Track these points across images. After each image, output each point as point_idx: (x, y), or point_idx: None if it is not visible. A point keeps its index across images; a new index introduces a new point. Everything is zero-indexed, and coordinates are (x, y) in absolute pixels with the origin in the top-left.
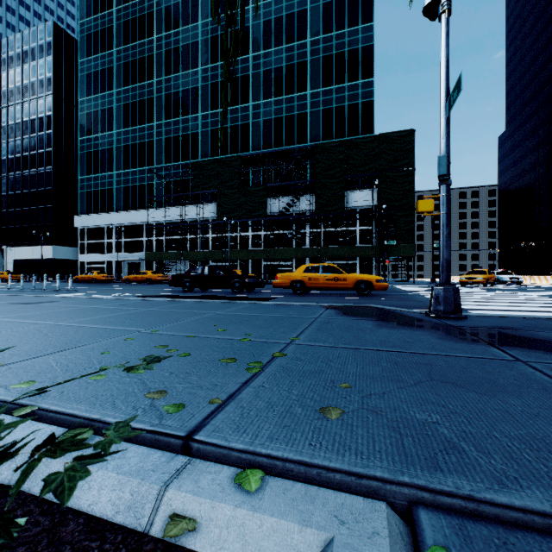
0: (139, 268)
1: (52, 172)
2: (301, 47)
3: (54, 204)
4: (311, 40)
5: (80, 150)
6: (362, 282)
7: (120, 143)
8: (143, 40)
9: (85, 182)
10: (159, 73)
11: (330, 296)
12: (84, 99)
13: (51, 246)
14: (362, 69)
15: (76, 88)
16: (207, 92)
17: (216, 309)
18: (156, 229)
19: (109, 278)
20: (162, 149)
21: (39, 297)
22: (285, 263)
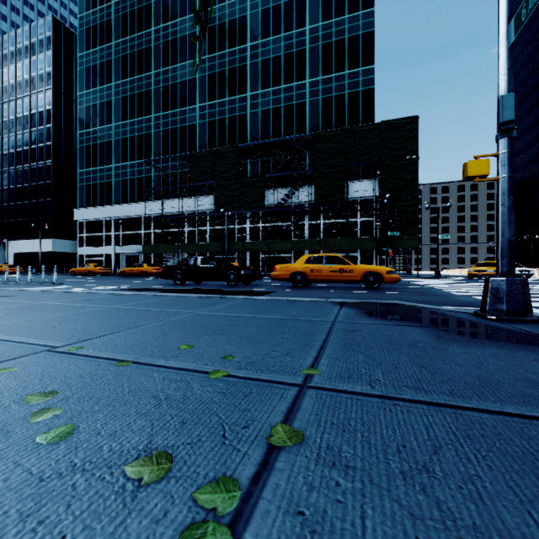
0: (137, 261)
1: (51, 165)
2: (300, 35)
3: (54, 198)
4: (310, 27)
5: (79, 144)
6: (371, 274)
7: (118, 136)
8: (141, 33)
9: (84, 175)
10: (157, 65)
11: (335, 289)
12: (83, 93)
13: (51, 239)
14: (363, 56)
15: (76, 82)
16: (204, 83)
17: (197, 306)
18: (154, 222)
19: (106, 270)
20: (160, 141)
21: (4, 290)
22: (283, 256)
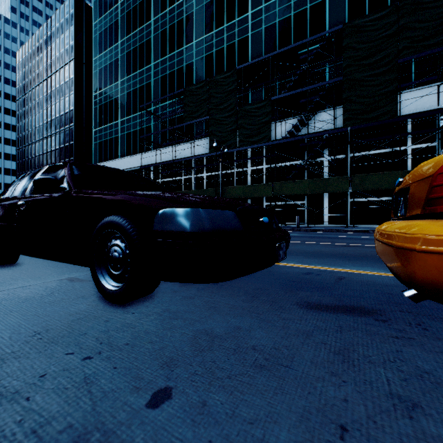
0: None
1: (73, 128)
2: None
3: (76, 157)
4: None
5: (94, 105)
6: None
7: (123, 91)
8: None
9: (98, 134)
10: (156, 11)
11: None
12: (97, 57)
13: None
14: None
15: None
16: (201, 15)
17: None
18: (153, 172)
19: None
20: (158, 89)
21: None
22: (293, 203)
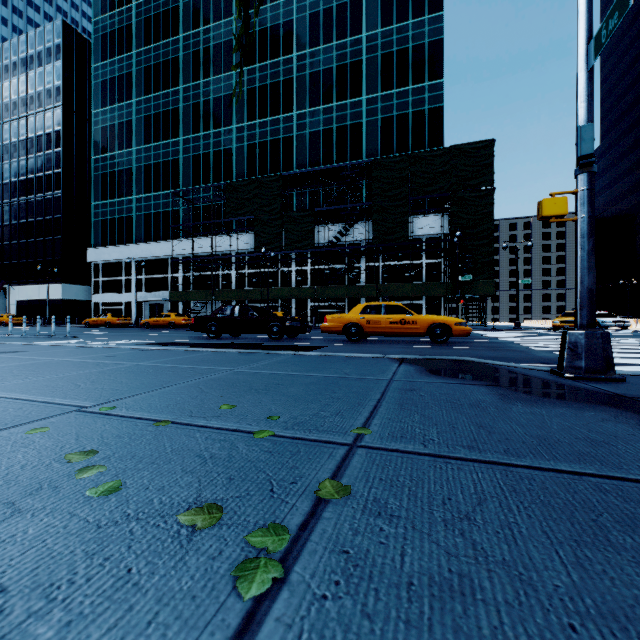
0: (162, 310)
1: (61, 197)
2: (355, 43)
3: (64, 235)
4: (368, 34)
5: (94, 171)
6: (437, 326)
7: (140, 162)
8: (167, 40)
9: (100, 209)
10: (187, 79)
11: (396, 344)
12: (99, 111)
13: (60, 284)
14: (429, 68)
15: (90, 98)
16: (242, 100)
17: (236, 363)
18: (182, 264)
19: (126, 321)
20: (190, 169)
21: (11, 345)
22: (335, 304)
